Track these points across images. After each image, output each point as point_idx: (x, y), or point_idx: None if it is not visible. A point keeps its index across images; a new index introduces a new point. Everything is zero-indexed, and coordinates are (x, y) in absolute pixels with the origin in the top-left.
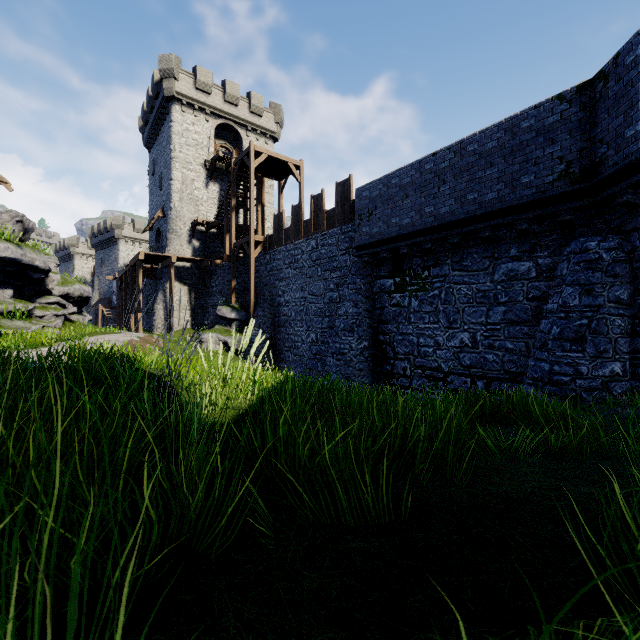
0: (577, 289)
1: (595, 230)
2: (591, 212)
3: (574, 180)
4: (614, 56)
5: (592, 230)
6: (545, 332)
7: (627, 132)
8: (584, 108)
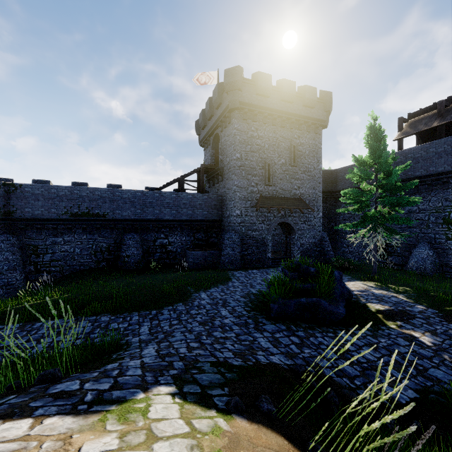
0: (11, 253)
1: (4, 231)
2: (3, 225)
3: (2, 214)
4: (20, 184)
5: (3, 231)
6: (1, 269)
7: (26, 209)
8: (6, 191)
